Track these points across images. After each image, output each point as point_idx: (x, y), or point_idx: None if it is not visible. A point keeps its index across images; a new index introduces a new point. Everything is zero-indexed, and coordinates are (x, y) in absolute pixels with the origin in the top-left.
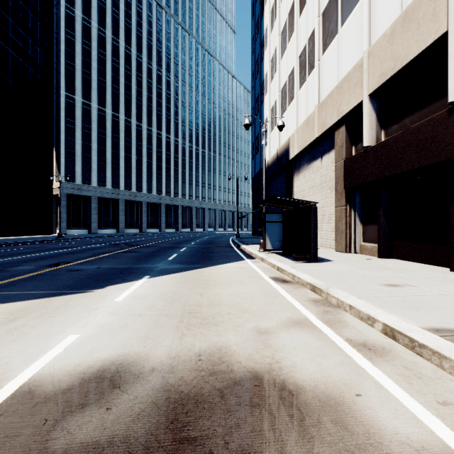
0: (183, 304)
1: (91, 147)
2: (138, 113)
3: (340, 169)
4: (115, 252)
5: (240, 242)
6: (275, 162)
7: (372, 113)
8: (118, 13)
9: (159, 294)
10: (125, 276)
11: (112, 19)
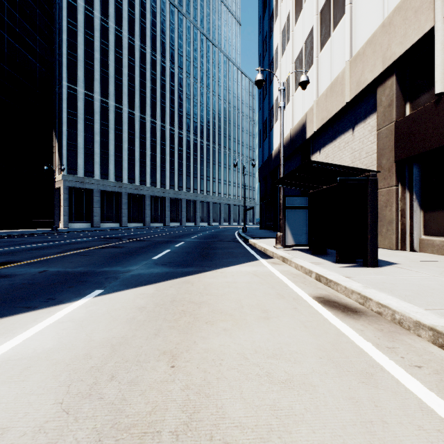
0: (101, 422)
1: (94, 139)
2: (142, 105)
3: (387, 137)
4: (95, 248)
5: (247, 236)
6: (287, 145)
7: None
8: (121, 3)
9: (74, 352)
10: (62, 290)
11: (115, 9)
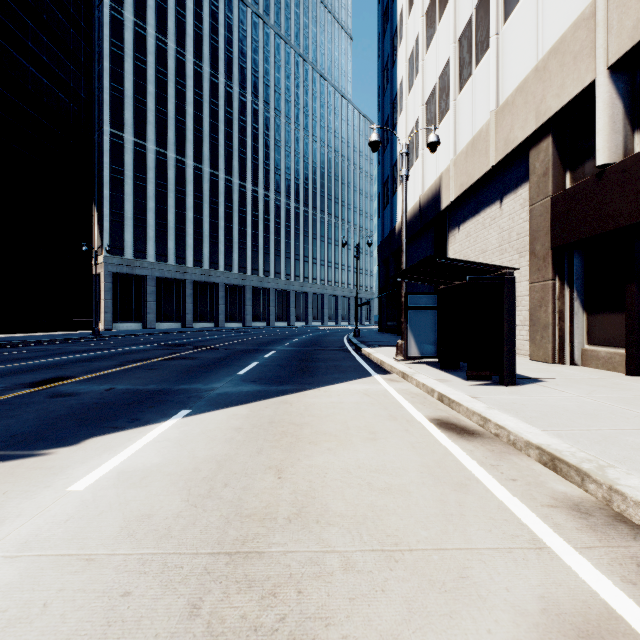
0: (226, 512)
1: (147, 205)
2: (213, 156)
3: (542, 215)
4: (160, 359)
5: (360, 343)
6: (416, 217)
7: (616, 102)
8: (185, 15)
9: (183, 466)
10: (143, 410)
11: (176, 23)
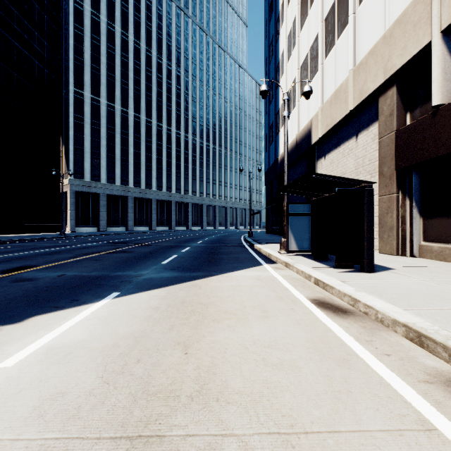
0: (134, 389)
1: (100, 143)
2: (148, 108)
3: (389, 145)
4: (105, 253)
5: (253, 241)
6: (293, 150)
7: (447, 58)
8: (127, 7)
9: (105, 342)
10: (83, 292)
11: (121, 13)
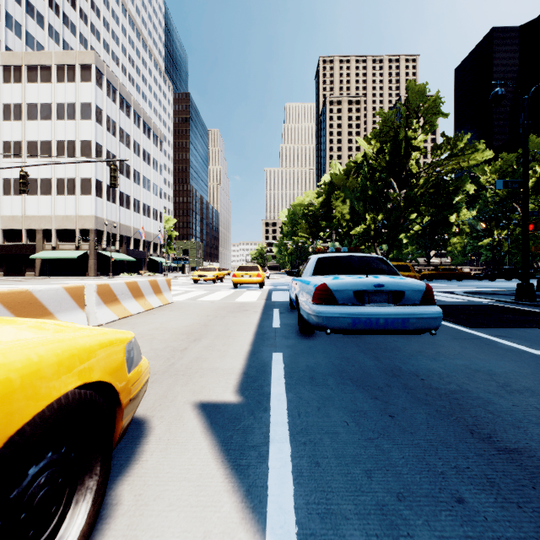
0: None
1: None
2: None
3: None
4: None
5: None
6: None
7: (2, 234)
8: None
9: None
10: None
11: None
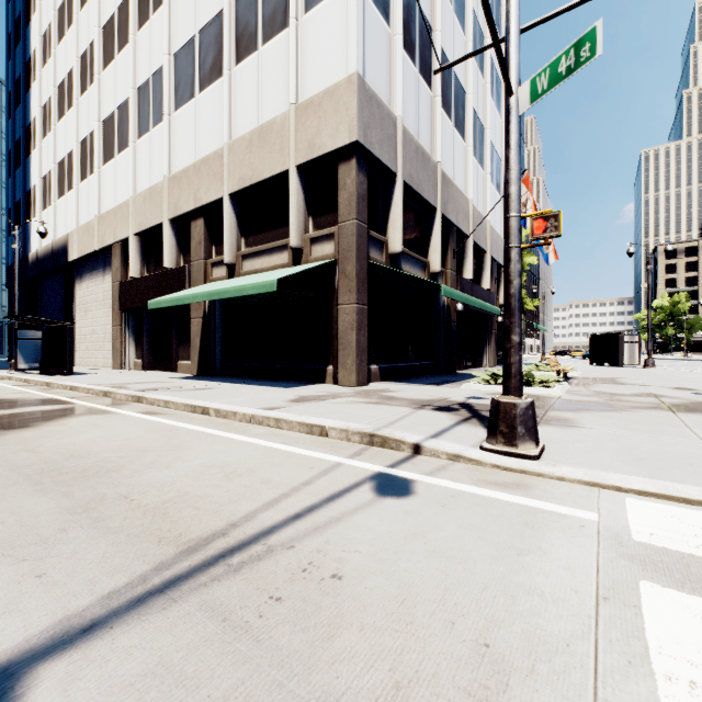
0: None
1: None
2: None
3: (117, 291)
4: None
5: None
6: (49, 257)
7: (137, 251)
8: None
9: None
10: None
11: None
